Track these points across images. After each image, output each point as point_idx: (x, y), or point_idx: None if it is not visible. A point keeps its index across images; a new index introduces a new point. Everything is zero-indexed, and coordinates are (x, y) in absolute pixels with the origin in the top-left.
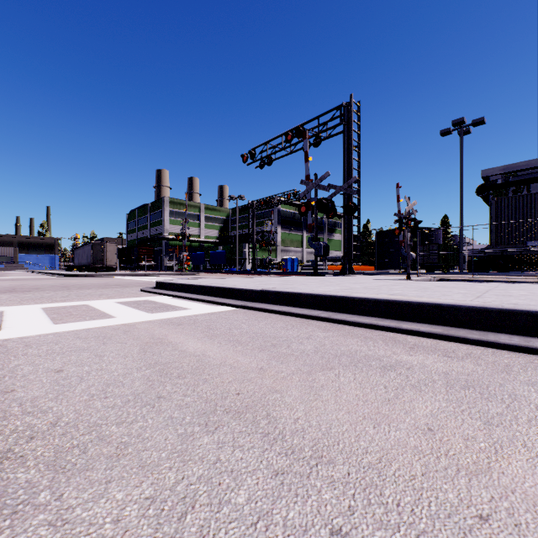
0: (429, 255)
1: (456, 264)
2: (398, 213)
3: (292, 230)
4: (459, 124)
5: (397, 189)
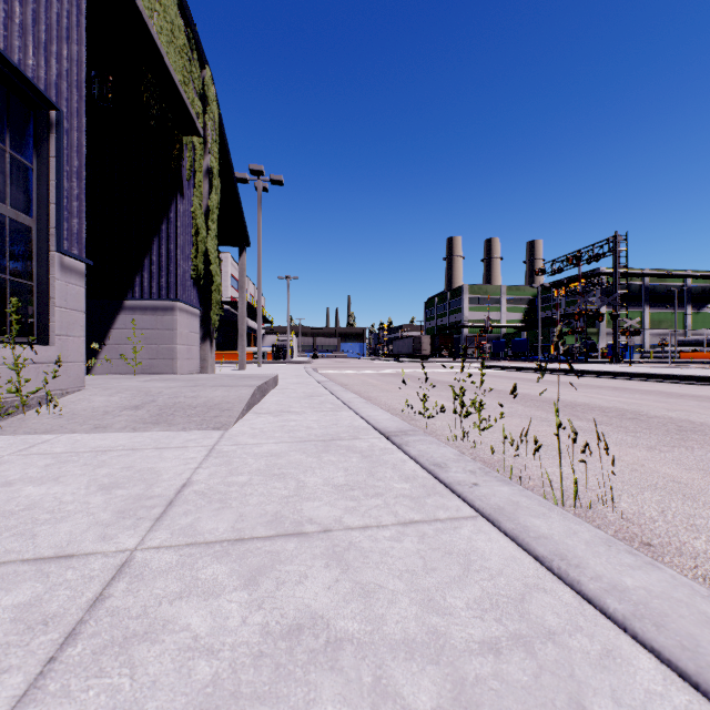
0: None
1: None
2: None
3: (623, 307)
4: None
5: None
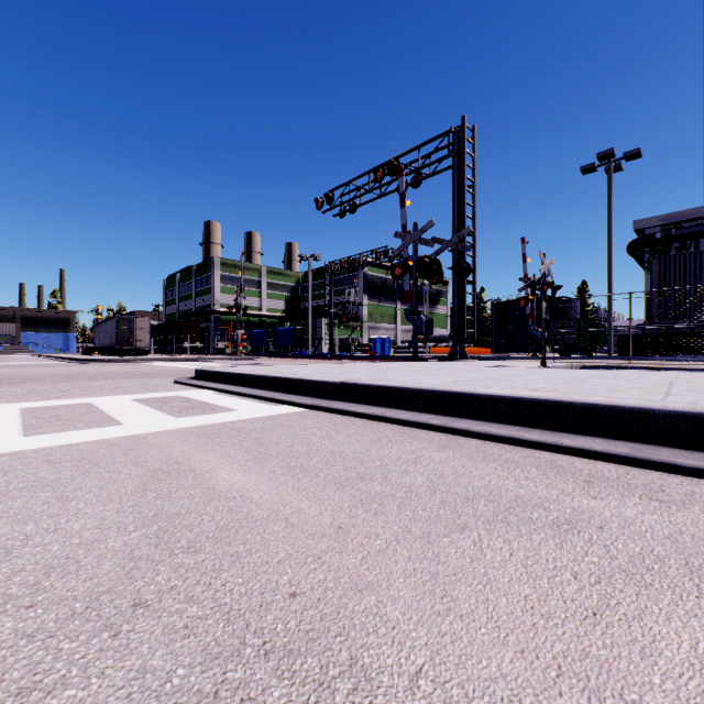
0: (564, 334)
1: (599, 345)
2: (525, 277)
3: (382, 301)
4: (607, 158)
5: (522, 245)
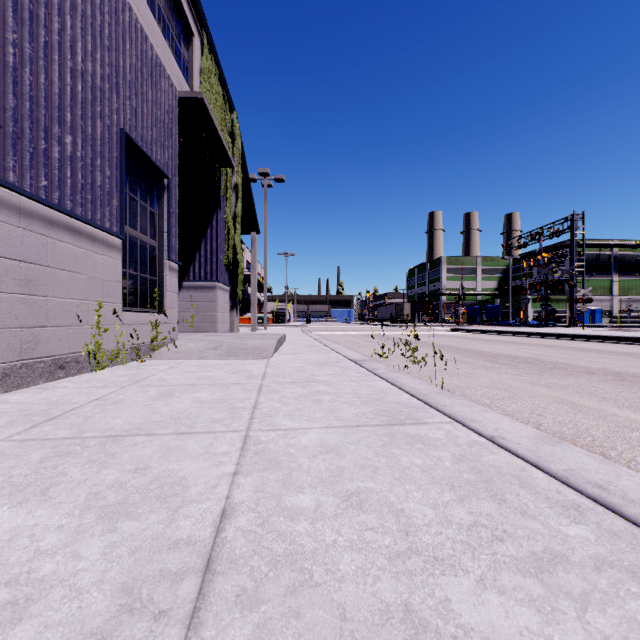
0: None
1: None
2: None
3: (592, 276)
4: None
5: None
